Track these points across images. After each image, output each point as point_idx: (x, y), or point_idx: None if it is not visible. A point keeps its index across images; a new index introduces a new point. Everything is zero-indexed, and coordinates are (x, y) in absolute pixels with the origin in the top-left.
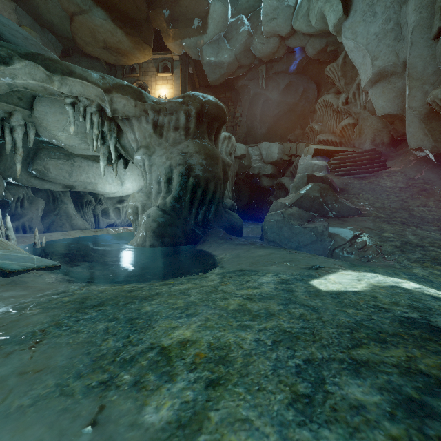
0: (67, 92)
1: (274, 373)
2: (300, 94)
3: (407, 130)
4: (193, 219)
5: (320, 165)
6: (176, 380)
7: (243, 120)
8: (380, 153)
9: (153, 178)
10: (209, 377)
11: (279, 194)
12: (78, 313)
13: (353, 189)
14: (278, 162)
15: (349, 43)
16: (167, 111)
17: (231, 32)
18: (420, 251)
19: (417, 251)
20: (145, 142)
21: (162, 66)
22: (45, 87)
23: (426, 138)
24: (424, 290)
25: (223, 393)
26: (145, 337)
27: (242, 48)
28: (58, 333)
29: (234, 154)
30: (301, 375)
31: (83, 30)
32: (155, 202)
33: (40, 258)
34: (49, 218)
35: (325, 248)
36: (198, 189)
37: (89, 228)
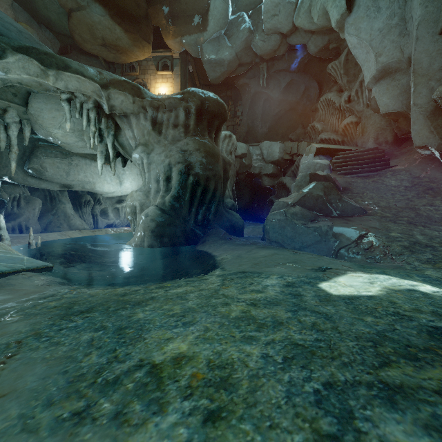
0: (63, 88)
1: (288, 402)
2: (302, 92)
3: (412, 128)
4: (193, 219)
5: (322, 164)
6: (166, 411)
7: (244, 119)
8: (383, 151)
9: (151, 176)
10: (207, 408)
11: (280, 194)
12: (63, 321)
13: (357, 188)
14: (279, 161)
15: (352, 39)
16: (166, 107)
17: (232, 29)
18: (430, 251)
19: (428, 251)
20: (144, 139)
21: (162, 64)
22: (40, 82)
23: (431, 135)
24: None
25: (226, 431)
26: (133, 351)
27: (243, 46)
28: (36, 345)
29: (235, 153)
30: (322, 405)
31: (81, 27)
32: (154, 201)
33: (31, 259)
34: (46, 218)
35: (330, 248)
36: (198, 187)
37: (88, 228)
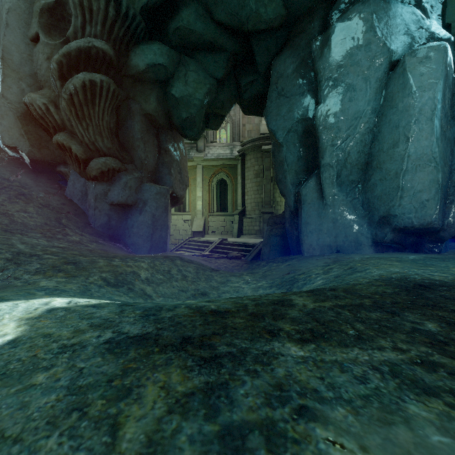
0: None
1: None
2: None
3: (1, 121)
4: None
5: None
6: None
7: None
8: None
9: None
10: None
11: None
12: None
13: None
14: None
15: None
16: None
17: None
18: (38, 260)
19: (35, 261)
20: None
21: None
22: None
23: (23, 139)
24: (76, 302)
25: None
26: None
27: None
28: None
29: None
30: None
31: None
32: None
33: None
34: None
35: None
36: None
37: None
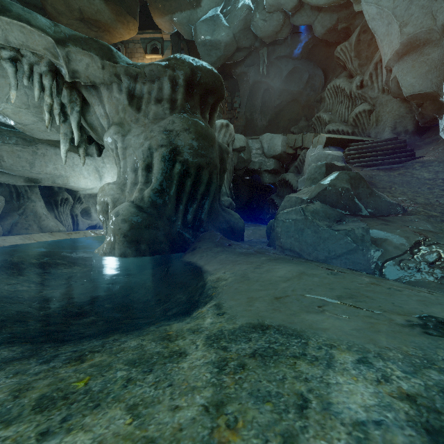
0: (1, 40)
1: None
2: (305, 81)
3: None
4: (181, 219)
5: (335, 155)
6: None
7: (242, 111)
8: (404, 142)
9: (128, 164)
10: None
11: (282, 192)
12: None
13: (381, 182)
14: (281, 155)
15: (371, 9)
16: (147, 77)
17: (229, 6)
18: None
19: None
20: (118, 117)
21: (151, 47)
22: None
23: None
24: None
25: None
26: None
27: (242, 26)
28: None
29: (232, 146)
30: None
31: None
32: (129, 196)
33: None
34: (11, 219)
35: (370, 260)
36: (187, 179)
37: (64, 230)
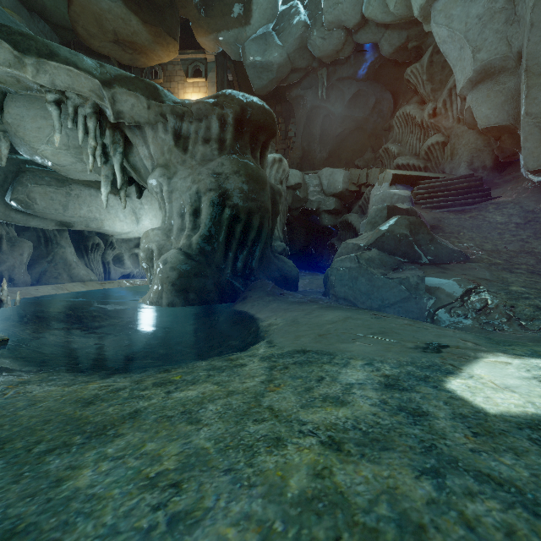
0: (48, 84)
1: None
2: (372, 106)
3: (523, 146)
4: (230, 267)
5: (401, 195)
6: None
7: (298, 141)
8: (480, 179)
9: (174, 209)
10: None
11: (344, 236)
12: None
13: (450, 226)
14: (343, 193)
15: (441, 31)
16: (194, 116)
17: (283, 23)
18: None
19: None
20: (163, 159)
21: (193, 69)
22: (17, 77)
23: None
24: None
25: None
26: None
27: (297, 45)
28: None
29: (286, 183)
30: None
31: (85, 16)
32: (176, 242)
33: None
34: (39, 267)
35: (422, 308)
36: (237, 224)
37: (96, 279)
